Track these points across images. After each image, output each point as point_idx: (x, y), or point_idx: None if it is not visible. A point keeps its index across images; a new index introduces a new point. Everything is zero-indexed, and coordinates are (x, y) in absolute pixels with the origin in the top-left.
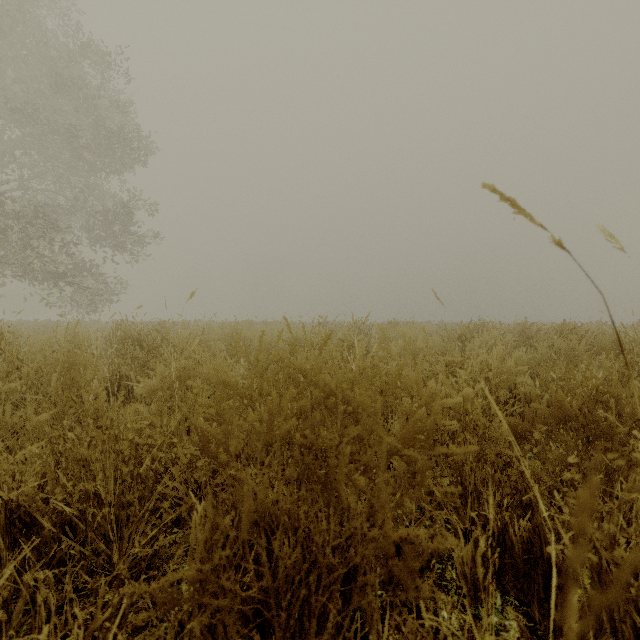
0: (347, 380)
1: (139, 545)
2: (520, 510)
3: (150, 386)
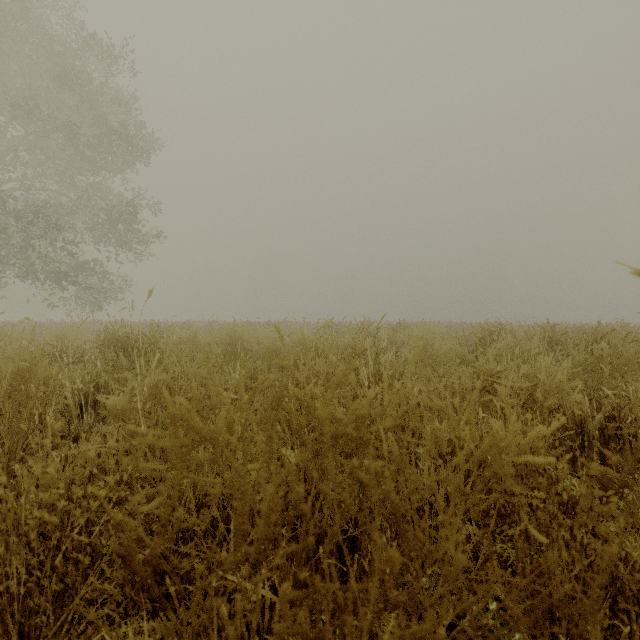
0: (365, 416)
1: None
2: None
3: (115, 408)
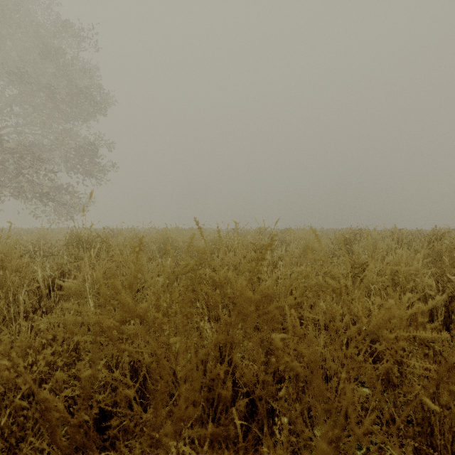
0: (271, 295)
1: None
2: None
3: (70, 289)
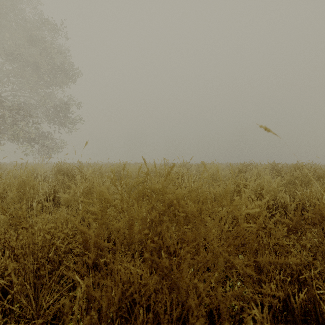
0: (182, 196)
1: (48, 303)
2: (298, 284)
3: (66, 198)
